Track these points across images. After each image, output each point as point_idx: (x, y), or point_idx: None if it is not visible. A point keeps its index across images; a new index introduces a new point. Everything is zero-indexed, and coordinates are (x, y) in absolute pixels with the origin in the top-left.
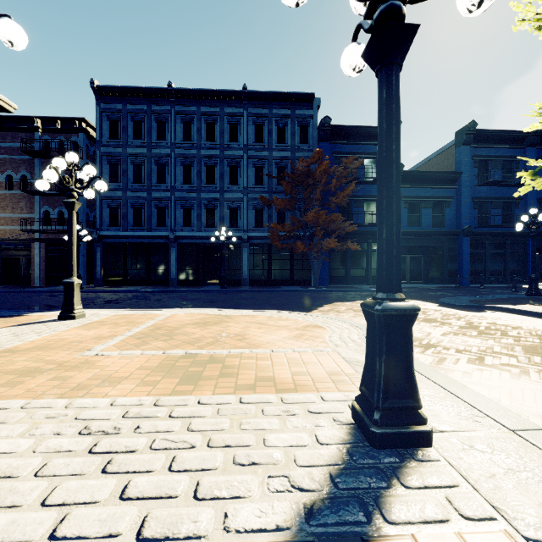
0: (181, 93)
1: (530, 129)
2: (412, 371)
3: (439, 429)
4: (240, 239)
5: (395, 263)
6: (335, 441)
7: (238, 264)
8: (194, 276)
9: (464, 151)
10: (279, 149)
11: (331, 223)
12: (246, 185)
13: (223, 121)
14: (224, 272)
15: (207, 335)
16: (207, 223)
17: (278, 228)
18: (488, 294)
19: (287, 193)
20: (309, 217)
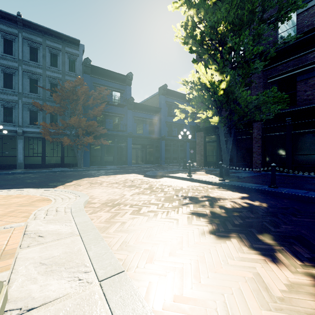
0: None
1: (180, 90)
2: None
3: (30, 307)
4: (14, 132)
5: None
6: None
7: (13, 152)
8: None
9: (162, 98)
10: (51, 70)
11: (90, 127)
12: (21, 91)
13: None
14: None
15: None
16: None
17: (47, 126)
18: (170, 168)
19: (57, 102)
20: (72, 121)
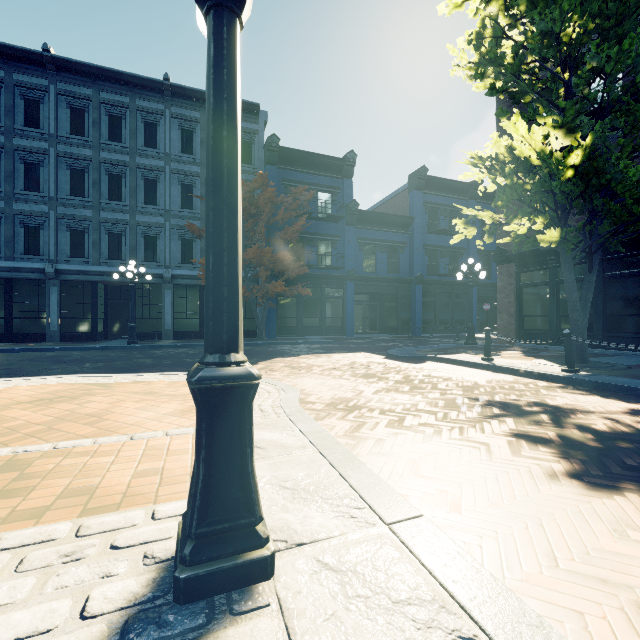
0: (67, 65)
1: (464, 177)
2: (248, 469)
3: (298, 542)
4: (160, 277)
5: (225, 309)
6: (116, 605)
7: (157, 311)
8: (89, 327)
9: (417, 196)
10: None
11: (278, 263)
12: (168, 207)
13: (136, 117)
14: (134, 321)
15: (40, 420)
16: (111, 253)
17: None
18: (435, 343)
19: None
20: (250, 253)
